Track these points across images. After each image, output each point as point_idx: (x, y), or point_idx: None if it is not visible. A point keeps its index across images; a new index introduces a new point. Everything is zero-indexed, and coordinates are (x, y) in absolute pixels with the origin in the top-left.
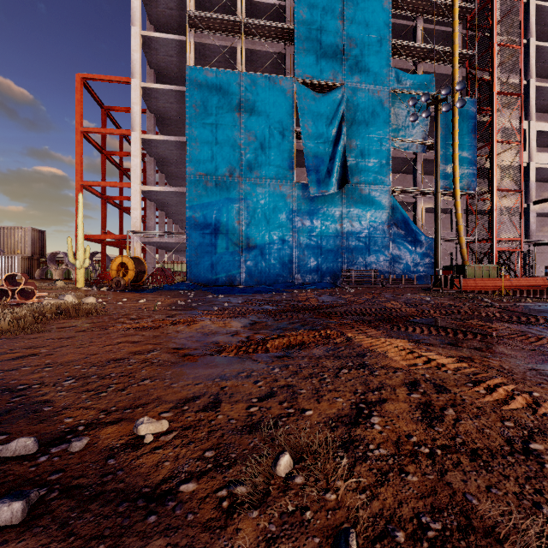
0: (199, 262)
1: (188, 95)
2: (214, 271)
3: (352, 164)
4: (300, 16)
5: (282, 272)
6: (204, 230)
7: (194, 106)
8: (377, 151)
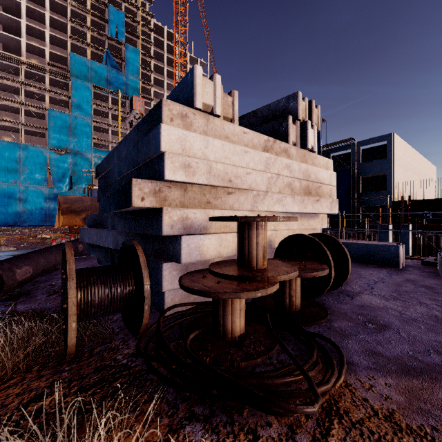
0: None
1: None
2: (7, 220)
3: (75, 181)
4: (51, 124)
5: (41, 221)
6: (1, 204)
7: None
8: (86, 177)
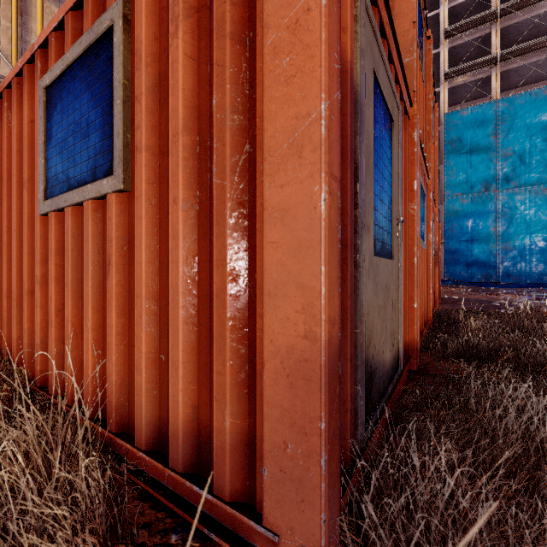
0: (454, 264)
1: (445, 136)
2: (469, 271)
3: None
4: None
5: (546, 271)
6: (459, 238)
7: (451, 143)
8: None
